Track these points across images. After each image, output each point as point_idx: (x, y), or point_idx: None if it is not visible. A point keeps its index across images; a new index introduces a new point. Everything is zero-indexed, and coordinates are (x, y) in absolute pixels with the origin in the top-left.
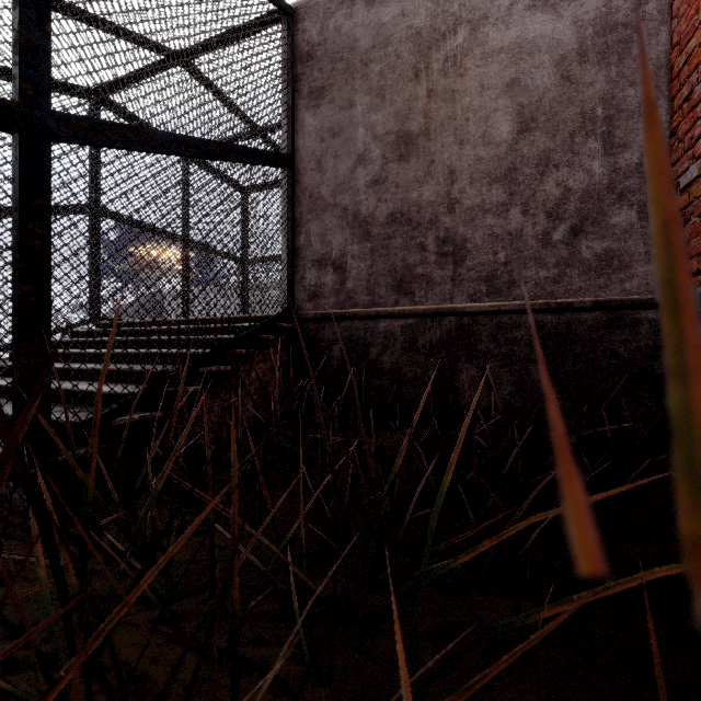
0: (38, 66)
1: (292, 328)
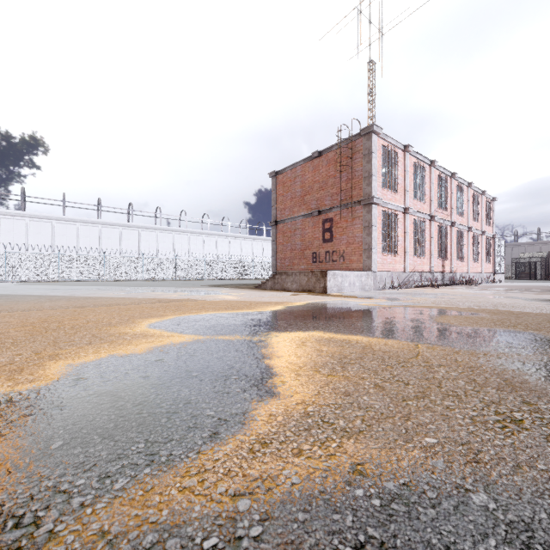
0: (546, 266)
1: (548, 274)
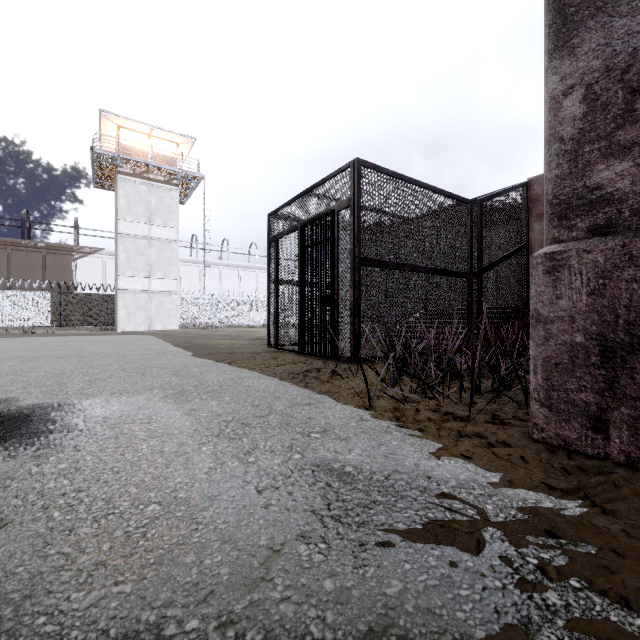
0: (481, 260)
1: (528, 311)
